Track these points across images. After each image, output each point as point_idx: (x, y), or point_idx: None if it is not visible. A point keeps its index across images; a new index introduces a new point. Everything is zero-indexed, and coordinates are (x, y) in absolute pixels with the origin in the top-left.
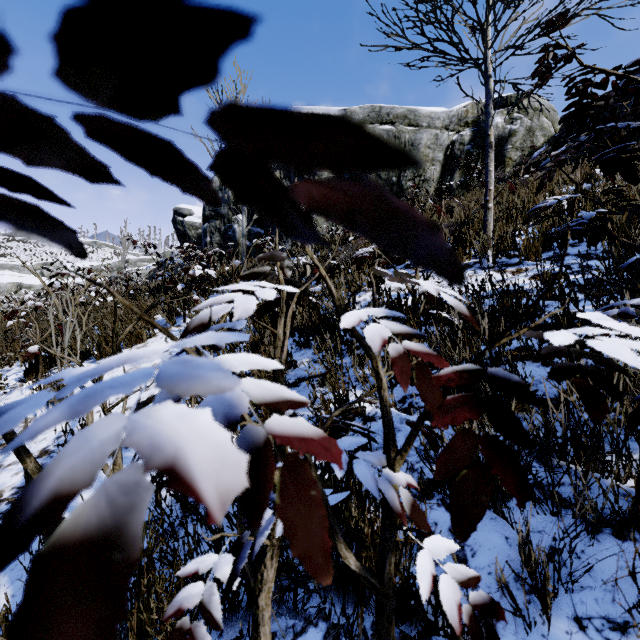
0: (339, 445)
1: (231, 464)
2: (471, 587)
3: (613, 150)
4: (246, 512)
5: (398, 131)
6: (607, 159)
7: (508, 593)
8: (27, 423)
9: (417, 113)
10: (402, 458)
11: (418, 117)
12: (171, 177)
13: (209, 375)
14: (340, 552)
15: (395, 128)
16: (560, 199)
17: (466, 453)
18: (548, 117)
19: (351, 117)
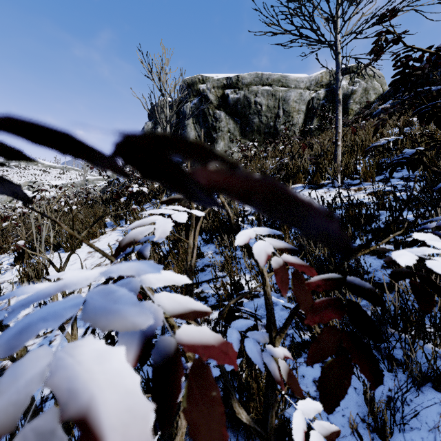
0: (234, 327)
1: (138, 413)
2: (333, 440)
3: (428, 106)
4: (158, 418)
5: (274, 90)
6: (424, 112)
7: (358, 436)
8: (9, 303)
9: (287, 78)
10: (280, 337)
11: (288, 81)
12: (81, 156)
13: (126, 311)
14: (235, 409)
15: (272, 88)
16: (389, 140)
17: (332, 345)
18: (378, 81)
19: (242, 81)
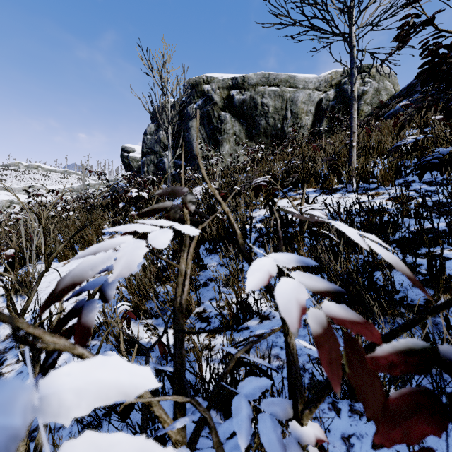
0: (242, 393)
1: None
2: None
3: None
4: None
5: (282, 91)
6: None
7: None
8: None
9: (295, 78)
10: (311, 413)
11: (296, 81)
12: None
13: None
14: None
15: (280, 89)
16: (417, 138)
17: None
18: (390, 81)
19: (248, 81)
